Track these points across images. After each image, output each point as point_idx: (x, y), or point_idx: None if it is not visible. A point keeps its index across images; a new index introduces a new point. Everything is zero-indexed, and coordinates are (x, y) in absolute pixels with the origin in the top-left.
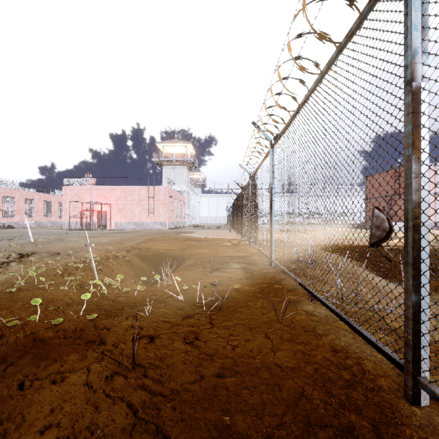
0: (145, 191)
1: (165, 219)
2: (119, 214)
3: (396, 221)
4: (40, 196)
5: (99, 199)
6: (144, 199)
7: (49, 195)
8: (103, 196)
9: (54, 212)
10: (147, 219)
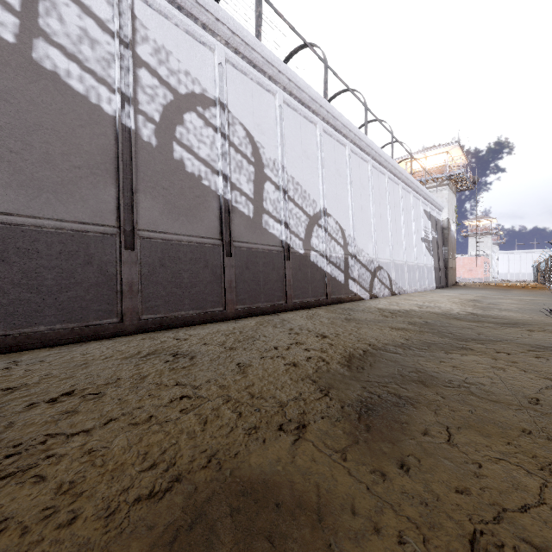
0: (467, 259)
1: (481, 276)
2: None
3: None
4: None
5: None
6: (466, 265)
7: None
8: None
9: None
10: (469, 276)
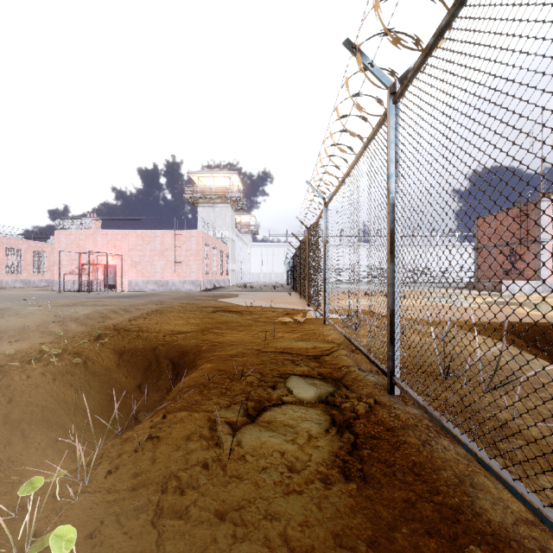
0: (171, 236)
1: (199, 277)
2: (134, 269)
3: (522, 279)
4: (29, 245)
5: (105, 249)
6: (169, 249)
7: (42, 244)
8: (112, 244)
9: (50, 267)
10: (174, 276)
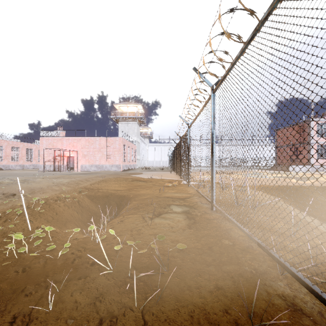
0: (104, 140)
1: (120, 163)
2: (84, 159)
3: (300, 164)
4: (24, 145)
5: (68, 147)
6: (103, 147)
7: (30, 144)
8: (72, 145)
9: (35, 158)
10: (106, 162)
